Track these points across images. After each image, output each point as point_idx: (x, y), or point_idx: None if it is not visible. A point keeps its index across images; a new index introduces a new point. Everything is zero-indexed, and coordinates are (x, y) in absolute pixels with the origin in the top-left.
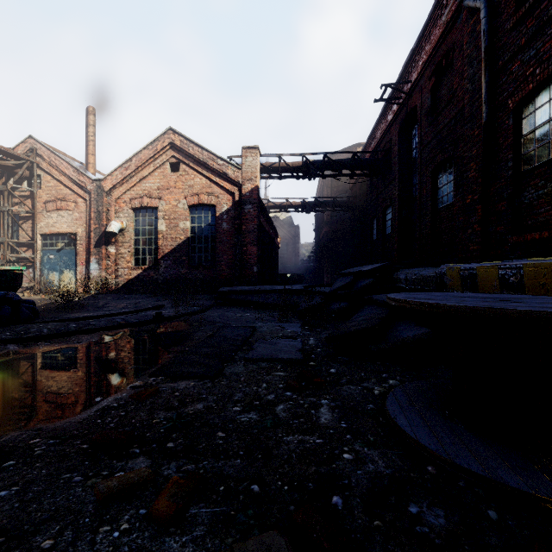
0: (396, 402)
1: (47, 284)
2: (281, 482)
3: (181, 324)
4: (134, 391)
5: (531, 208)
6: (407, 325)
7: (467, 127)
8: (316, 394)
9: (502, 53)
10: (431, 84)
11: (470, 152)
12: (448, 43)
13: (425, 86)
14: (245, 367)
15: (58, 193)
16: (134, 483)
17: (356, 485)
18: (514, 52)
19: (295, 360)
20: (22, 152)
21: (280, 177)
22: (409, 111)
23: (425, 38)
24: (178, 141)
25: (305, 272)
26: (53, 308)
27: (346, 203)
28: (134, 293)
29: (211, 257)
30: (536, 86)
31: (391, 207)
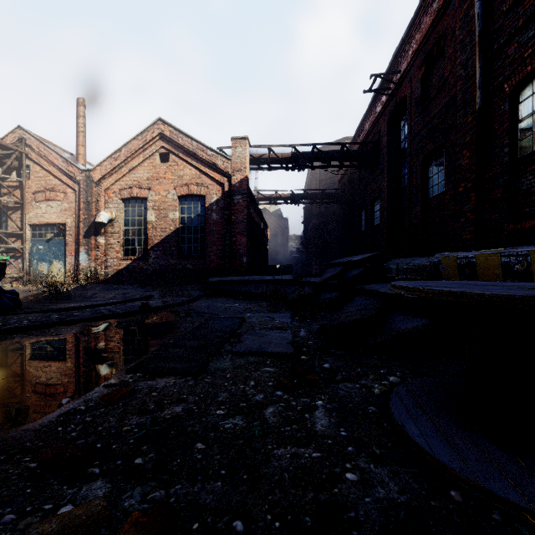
0: (401, 404)
1: (36, 274)
2: (271, 515)
3: (168, 315)
4: (108, 390)
5: (529, 194)
6: (403, 316)
7: (460, 114)
8: (309, 394)
9: (497, 37)
10: (421, 73)
11: (463, 139)
12: (439, 31)
13: (415, 76)
14: (232, 362)
15: (47, 184)
16: (79, 525)
17: (365, 519)
18: (511, 34)
19: (285, 354)
20: (11, 142)
21: (270, 168)
22: (398, 102)
23: (415, 27)
24: (167, 132)
25: (294, 264)
26: (40, 298)
27: (334, 195)
28: (124, 284)
29: (201, 247)
30: (534, 68)
31: (379, 198)
